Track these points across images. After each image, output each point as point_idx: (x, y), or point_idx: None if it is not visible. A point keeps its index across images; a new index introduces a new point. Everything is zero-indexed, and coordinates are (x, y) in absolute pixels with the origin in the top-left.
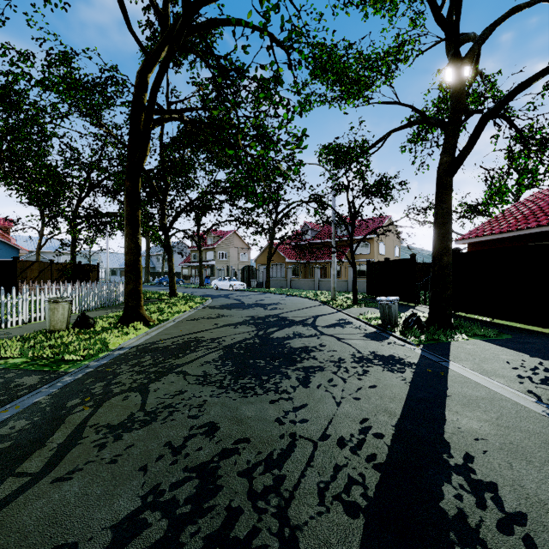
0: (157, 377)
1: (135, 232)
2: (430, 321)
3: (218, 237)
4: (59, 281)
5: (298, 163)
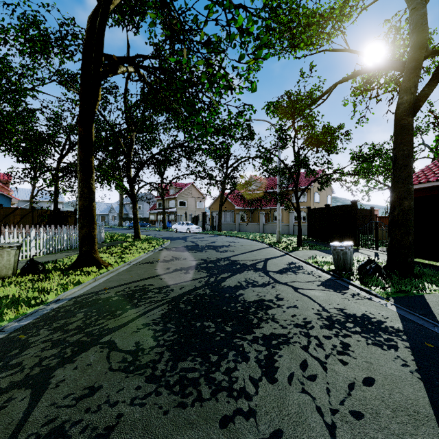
0: (73, 353)
1: (88, 178)
2: (388, 268)
3: (178, 188)
4: (40, 225)
5: (249, 109)
